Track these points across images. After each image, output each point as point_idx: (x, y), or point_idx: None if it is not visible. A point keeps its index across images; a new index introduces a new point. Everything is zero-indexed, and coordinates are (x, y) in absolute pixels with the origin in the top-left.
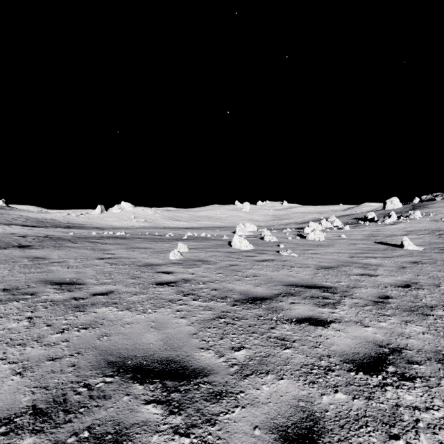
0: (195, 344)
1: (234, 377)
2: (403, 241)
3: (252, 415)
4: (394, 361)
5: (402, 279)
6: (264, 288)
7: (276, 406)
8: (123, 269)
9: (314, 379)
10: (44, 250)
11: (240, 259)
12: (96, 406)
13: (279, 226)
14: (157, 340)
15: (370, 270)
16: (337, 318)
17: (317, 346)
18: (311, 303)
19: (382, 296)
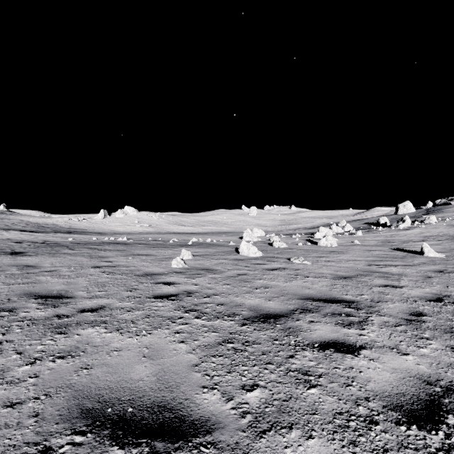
0: (196, 381)
1: (246, 435)
2: (423, 248)
3: None
4: (453, 407)
5: (431, 291)
6: (277, 302)
7: None
8: (119, 279)
9: (354, 437)
10: (37, 257)
11: (248, 268)
12: None
13: (288, 231)
14: (149, 374)
15: (393, 281)
16: (367, 343)
17: (350, 383)
18: (333, 322)
19: (414, 313)
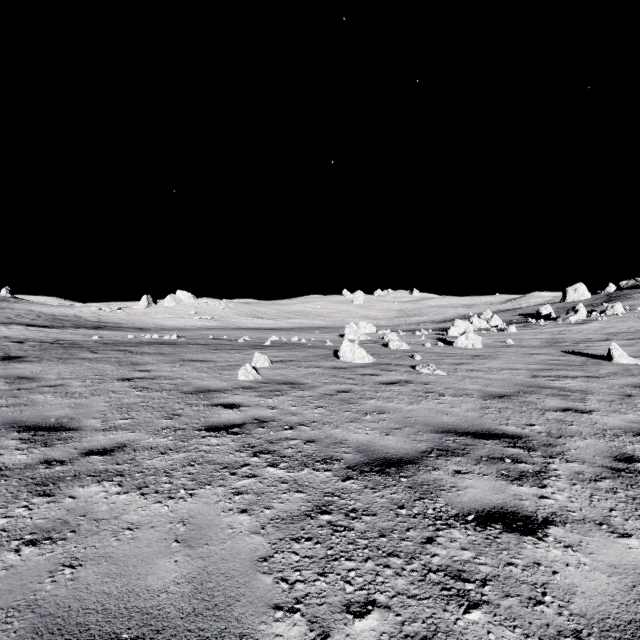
0: (263, 593)
1: None
2: (611, 350)
3: None
4: None
5: (637, 418)
6: (400, 437)
7: None
8: (156, 399)
9: None
10: (40, 364)
11: (353, 381)
12: None
13: (409, 326)
14: (181, 579)
15: (575, 402)
16: (556, 512)
17: (539, 599)
18: (493, 473)
19: (620, 456)
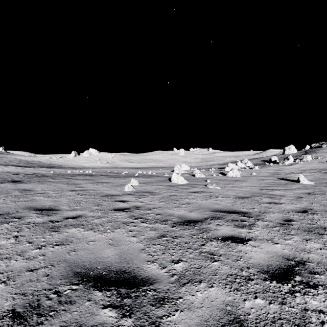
0: (143, 258)
1: (174, 285)
2: (299, 178)
3: (189, 317)
4: (300, 272)
5: (300, 206)
6: (196, 213)
7: (208, 310)
8: (89, 198)
9: (238, 286)
10: (30, 184)
11: (177, 191)
12: (63, 310)
13: (206, 166)
14: (114, 254)
15: (276, 200)
16: (253, 237)
17: (238, 259)
18: (232, 225)
19: (286, 219)
